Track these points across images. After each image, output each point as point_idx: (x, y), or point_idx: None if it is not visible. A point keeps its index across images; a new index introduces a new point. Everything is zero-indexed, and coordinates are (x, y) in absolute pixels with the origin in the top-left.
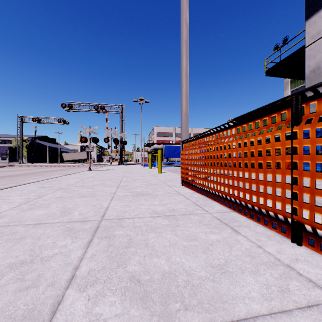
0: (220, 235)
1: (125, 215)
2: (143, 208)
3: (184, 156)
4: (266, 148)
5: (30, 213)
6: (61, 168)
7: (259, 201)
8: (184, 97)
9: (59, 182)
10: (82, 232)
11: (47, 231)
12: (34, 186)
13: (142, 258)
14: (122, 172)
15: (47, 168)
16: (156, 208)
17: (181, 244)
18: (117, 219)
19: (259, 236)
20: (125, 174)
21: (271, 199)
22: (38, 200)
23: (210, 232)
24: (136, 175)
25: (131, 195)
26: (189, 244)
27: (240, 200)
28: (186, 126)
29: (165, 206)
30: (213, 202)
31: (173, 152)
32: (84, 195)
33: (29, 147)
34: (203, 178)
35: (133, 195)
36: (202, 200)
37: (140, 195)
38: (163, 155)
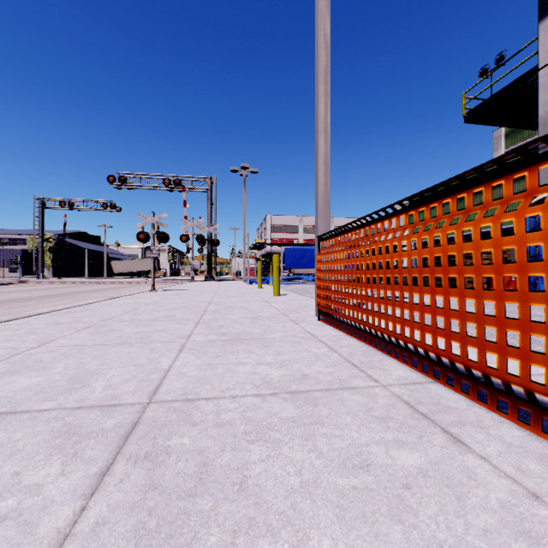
0: (423, 454)
1: (202, 389)
2: (241, 372)
3: (324, 264)
4: (528, 242)
5: (3, 384)
6: (107, 287)
7: (506, 367)
8: (322, 154)
9: (91, 314)
10: (95, 439)
11: (16, 436)
12: (43, 321)
13: (228, 541)
14: (209, 293)
15: (83, 286)
16: (269, 371)
17: (330, 483)
18: (183, 400)
19: (519, 458)
20: (215, 297)
21: (543, 365)
22: (36, 353)
23: (395, 443)
24: (234, 300)
25: (219, 341)
26: (352, 485)
27: (452, 360)
28: (326, 209)
29: (287, 367)
30: (384, 357)
31: (300, 258)
32: (128, 342)
33: (55, 251)
34: (363, 309)
35: (224, 342)
36: (362, 353)
37: (237, 341)
38: (282, 264)
